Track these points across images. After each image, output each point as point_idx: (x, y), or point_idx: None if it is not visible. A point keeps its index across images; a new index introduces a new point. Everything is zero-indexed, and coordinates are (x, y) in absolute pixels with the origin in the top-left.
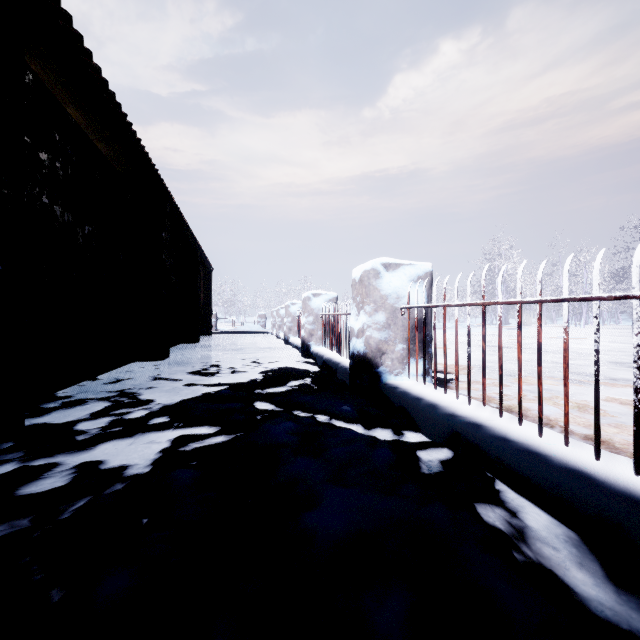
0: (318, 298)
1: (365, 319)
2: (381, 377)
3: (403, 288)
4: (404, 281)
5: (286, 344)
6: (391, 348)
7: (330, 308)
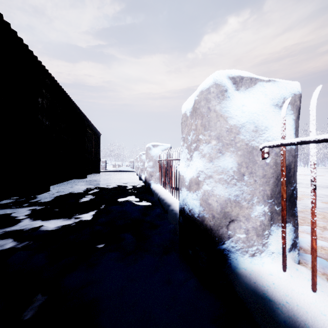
0: (156, 148)
1: (201, 165)
2: (228, 258)
3: (264, 115)
4: (264, 104)
5: (139, 180)
6: (245, 212)
7: (164, 155)
